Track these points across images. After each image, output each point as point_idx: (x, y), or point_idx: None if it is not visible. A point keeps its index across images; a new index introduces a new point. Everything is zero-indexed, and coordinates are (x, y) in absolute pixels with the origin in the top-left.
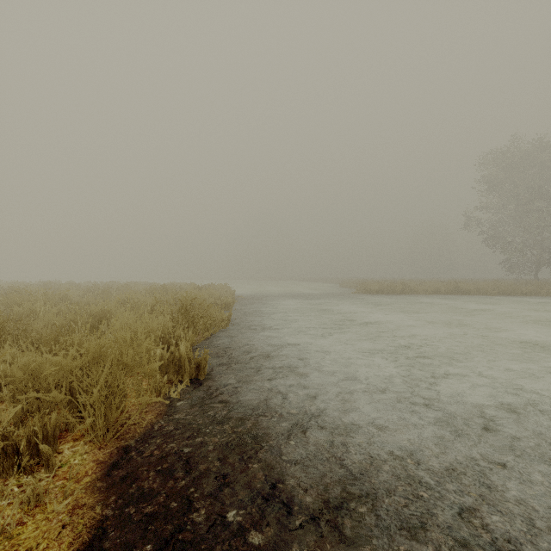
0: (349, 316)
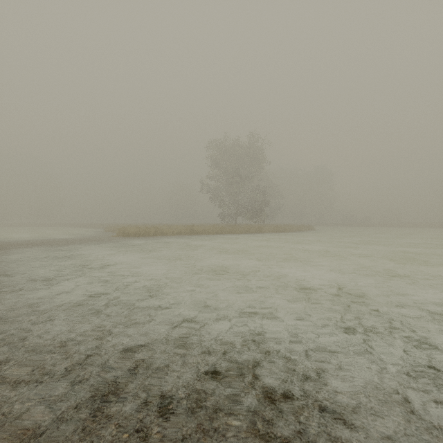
0: (90, 260)
